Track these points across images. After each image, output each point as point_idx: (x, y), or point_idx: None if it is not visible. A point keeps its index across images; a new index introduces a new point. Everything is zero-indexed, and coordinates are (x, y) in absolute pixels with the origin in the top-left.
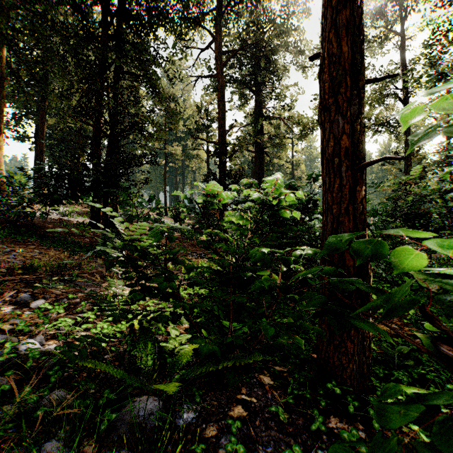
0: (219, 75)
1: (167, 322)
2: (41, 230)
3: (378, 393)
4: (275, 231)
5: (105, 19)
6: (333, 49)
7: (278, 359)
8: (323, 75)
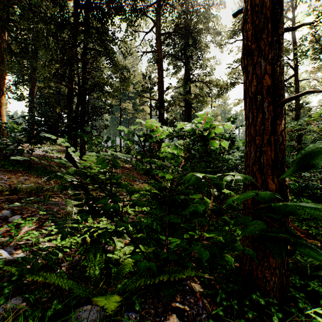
0: (159, 51)
1: (112, 238)
2: (28, 162)
3: (299, 305)
4: (204, 161)
5: (76, 10)
6: (255, 1)
7: (207, 269)
8: (246, 25)
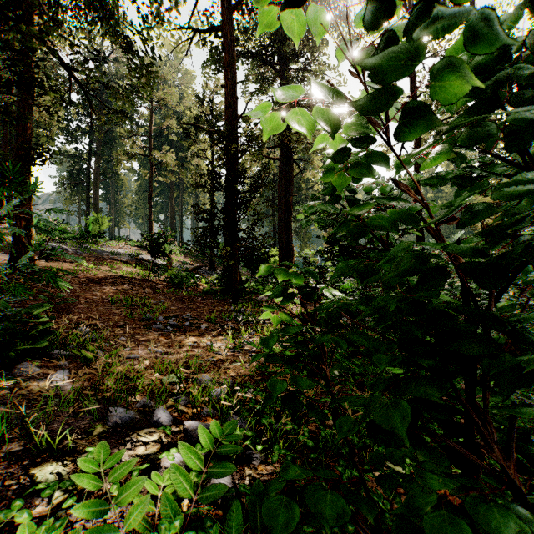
0: (227, 27)
1: None
2: None
3: None
4: None
5: None
6: None
7: None
8: None
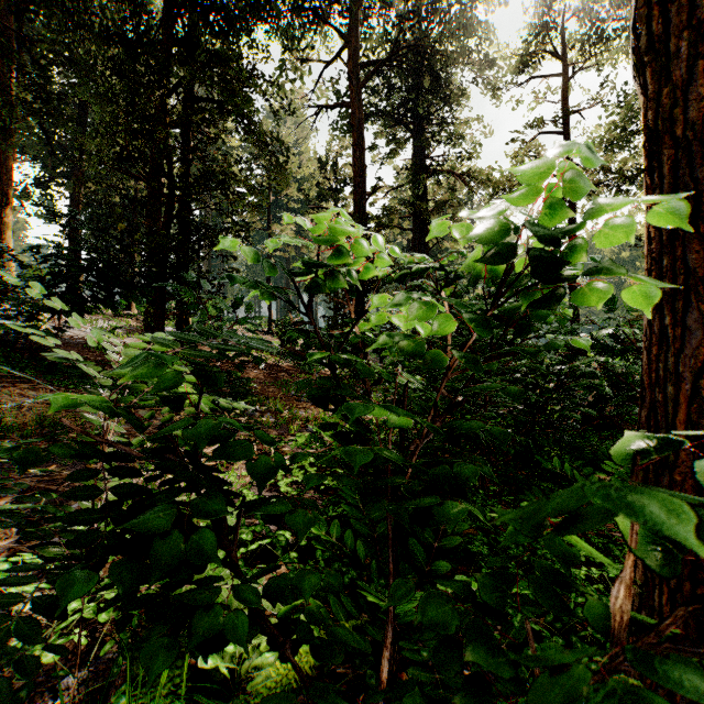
0: (355, 103)
1: None
2: None
3: None
4: None
5: (167, 10)
6: None
7: None
8: None
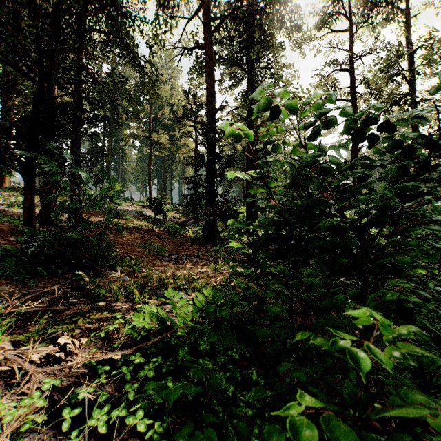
0: (208, 45)
1: None
2: None
3: None
4: None
5: None
6: None
7: None
8: None
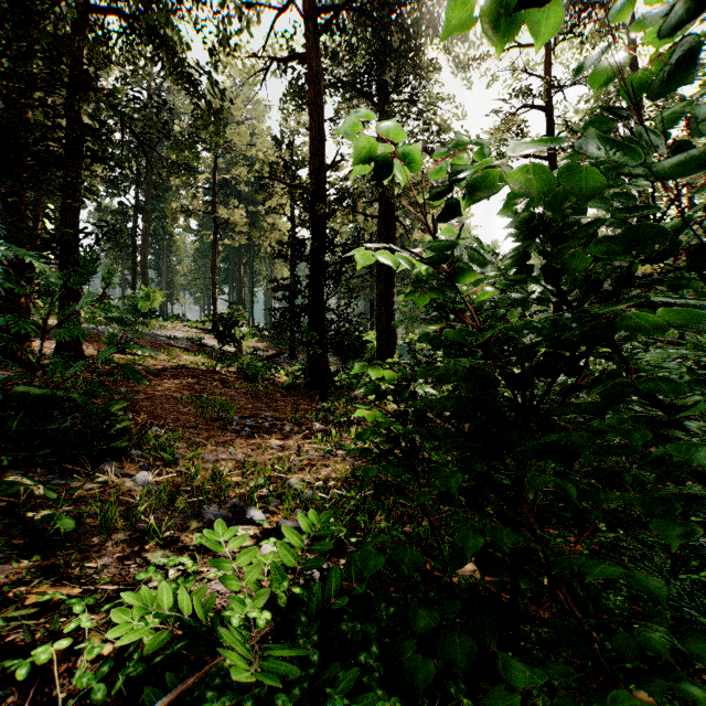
0: (312, 54)
1: None
2: None
3: None
4: None
5: None
6: None
7: None
8: None
